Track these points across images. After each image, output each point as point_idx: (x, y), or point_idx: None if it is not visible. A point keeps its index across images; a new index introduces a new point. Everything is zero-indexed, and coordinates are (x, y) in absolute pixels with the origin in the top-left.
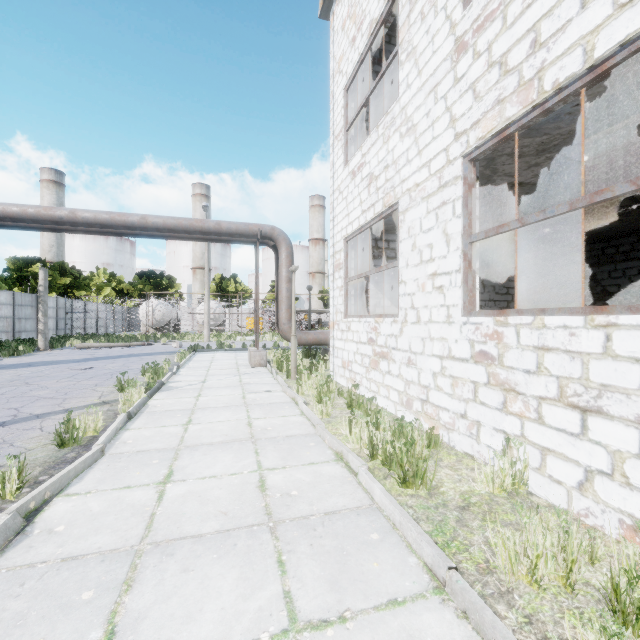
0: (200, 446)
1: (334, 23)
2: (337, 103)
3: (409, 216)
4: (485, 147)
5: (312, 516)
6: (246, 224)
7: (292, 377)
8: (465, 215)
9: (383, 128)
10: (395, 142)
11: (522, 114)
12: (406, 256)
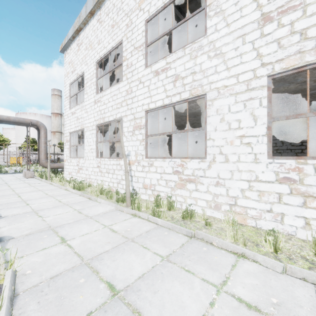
0: (24, 193)
1: (66, 58)
2: (67, 86)
3: (86, 133)
4: (99, 125)
5: (59, 195)
6: (23, 119)
7: (48, 179)
8: (96, 137)
9: (81, 106)
10: (83, 112)
11: (103, 123)
12: (86, 143)
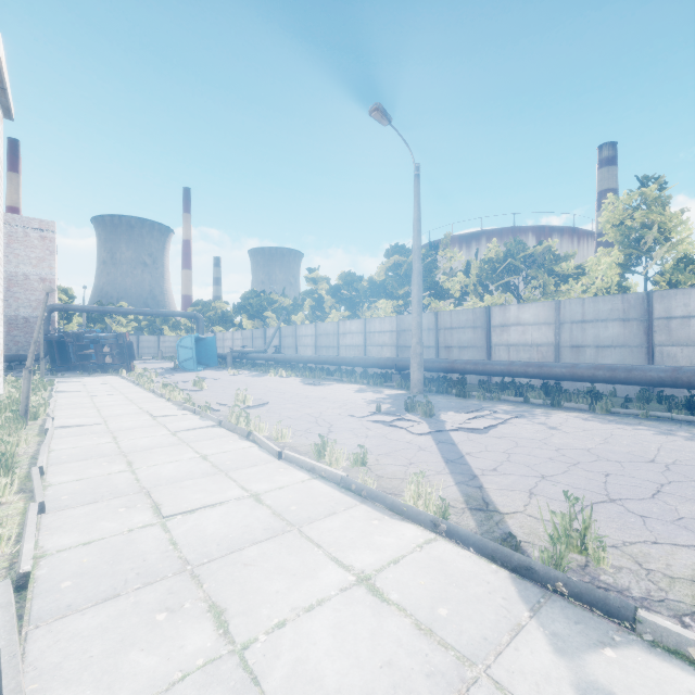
0: (203, 476)
1: None
2: None
3: None
4: None
5: (98, 458)
6: None
7: None
8: None
9: None
10: None
11: None
12: None
